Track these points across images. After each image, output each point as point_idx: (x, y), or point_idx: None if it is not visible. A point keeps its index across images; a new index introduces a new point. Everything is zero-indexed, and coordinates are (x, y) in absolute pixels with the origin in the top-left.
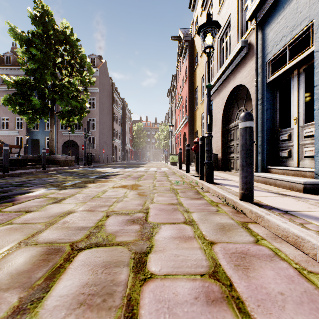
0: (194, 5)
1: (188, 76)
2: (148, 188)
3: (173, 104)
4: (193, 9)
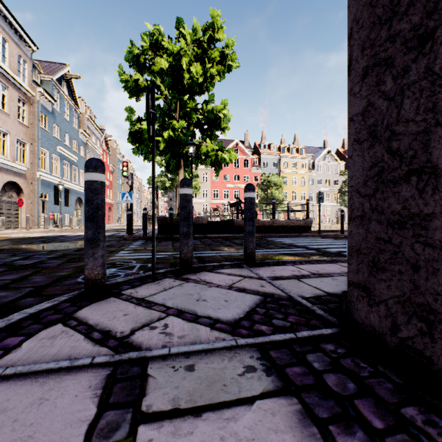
0: None
1: None
2: (81, 229)
3: None
4: None
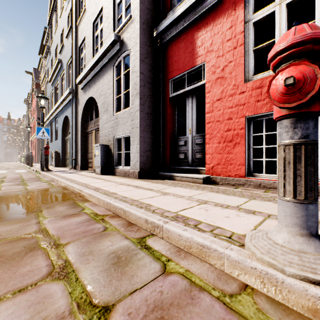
0: (41, 70)
1: (37, 109)
2: (8, 167)
3: (29, 113)
4: (41, 71)
